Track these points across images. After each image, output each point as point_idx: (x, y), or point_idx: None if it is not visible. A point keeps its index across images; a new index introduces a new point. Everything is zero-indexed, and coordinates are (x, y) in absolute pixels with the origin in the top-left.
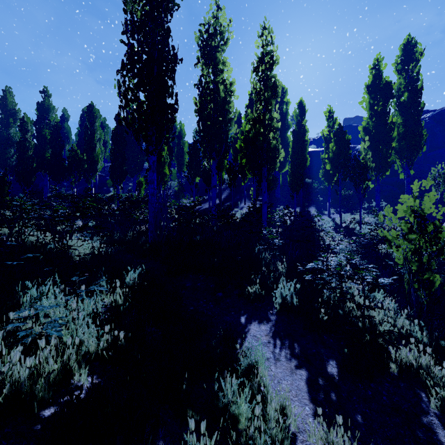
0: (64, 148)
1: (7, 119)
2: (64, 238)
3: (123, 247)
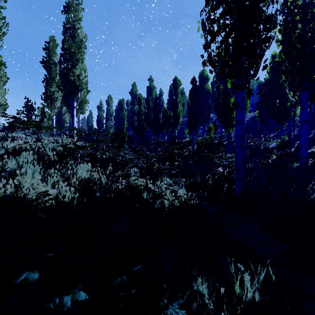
0: (160, 113)
1: (133, 101)
2: (157, 180)
3: (205, 193)
